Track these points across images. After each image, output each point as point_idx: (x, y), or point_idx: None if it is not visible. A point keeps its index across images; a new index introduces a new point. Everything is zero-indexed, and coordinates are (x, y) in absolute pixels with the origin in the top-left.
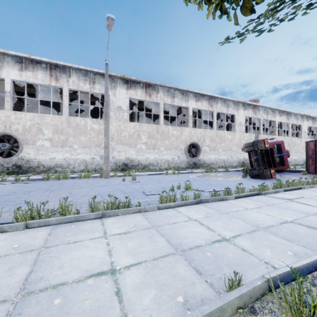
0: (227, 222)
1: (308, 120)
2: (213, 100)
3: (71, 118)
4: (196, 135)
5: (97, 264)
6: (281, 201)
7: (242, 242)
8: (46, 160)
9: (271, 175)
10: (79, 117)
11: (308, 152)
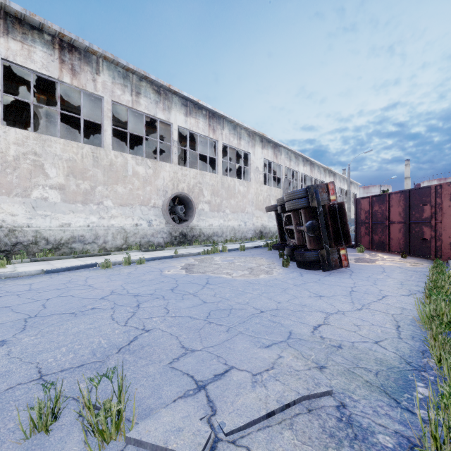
0: None
1: (330, 176)
2: (217, 120)
3: None
4: (187, 180)
5: None
6: None
7: None
8: None
9: (340, 260)
10: None
11: (360, 216)
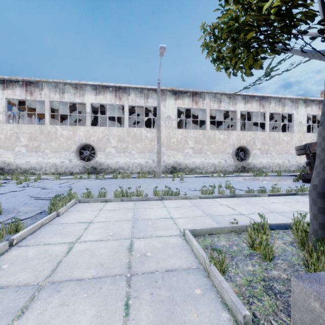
0: (249, 207)
1: None
2: (265, 100)
3: (130, 129)
4: (245, 138)
5: (164, 215)
6: None
7: (253, 216)
8: (112, 163)
9: None
10: (136, 128)
11: None
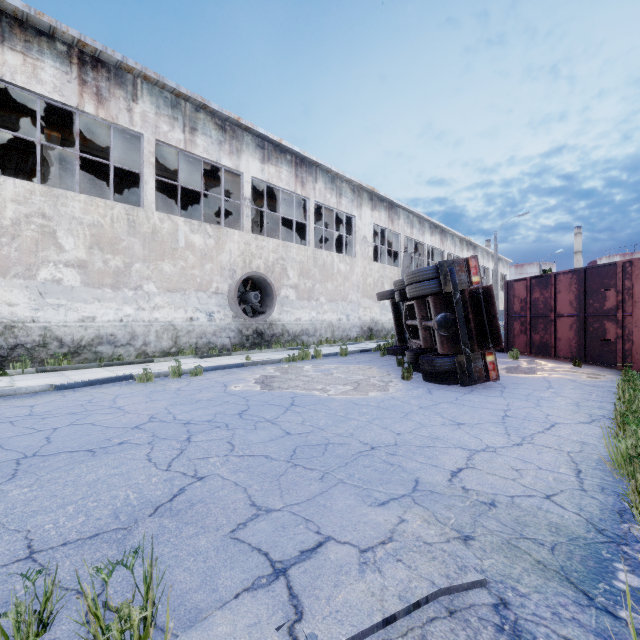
0: None
1: (469, 250)
2: (307, 169)
3: None
4: (264, 255)
5: None
6: None
7: None
8: None
9: (486, 370)
10: None
11: (512, 306)
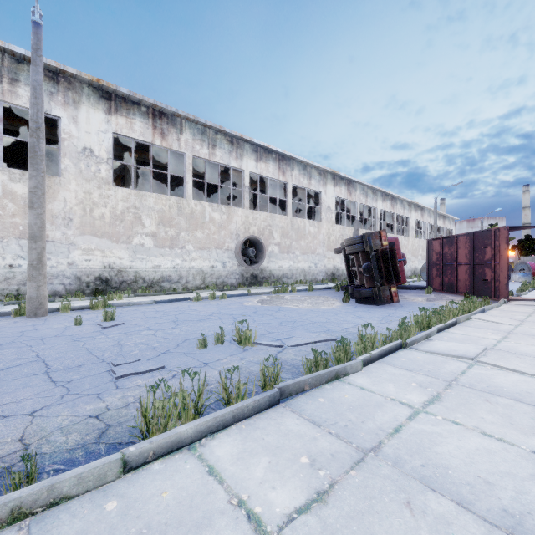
0: (410, 528)
1: (417, 211)
2: (287, 162)
3: None
4: (257, 223)
5: None
6: (458, 364)
7: None
8: None
9: (391, 296)
10: None
11: (431, 257)
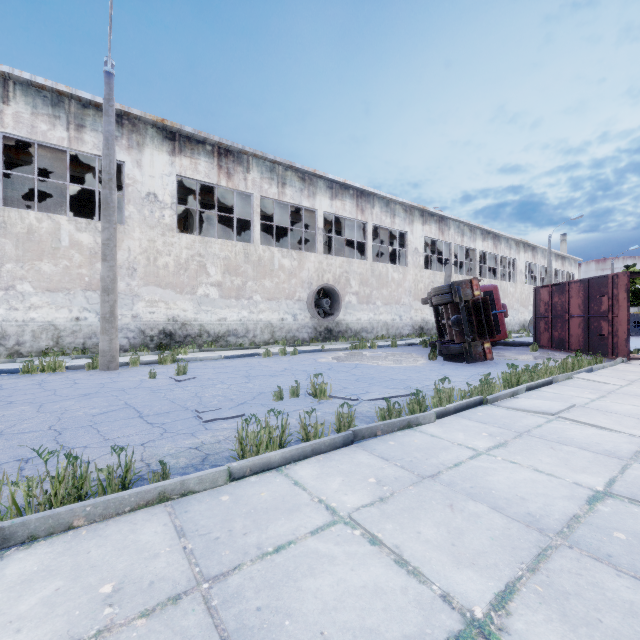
0: (448, 517)
1: (527, 251)
2: (366, 199)
3: (9, 212)
4: (332, 270)
5: None
6: (537, 419)
7: (543, 639)
8: None
9: (484, 353)
10: (36, 212)
11: (539, 308)
